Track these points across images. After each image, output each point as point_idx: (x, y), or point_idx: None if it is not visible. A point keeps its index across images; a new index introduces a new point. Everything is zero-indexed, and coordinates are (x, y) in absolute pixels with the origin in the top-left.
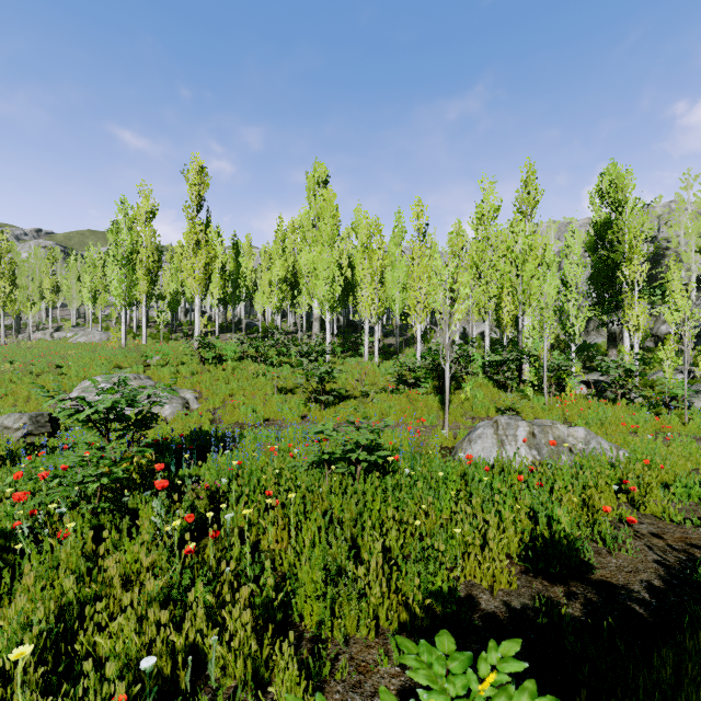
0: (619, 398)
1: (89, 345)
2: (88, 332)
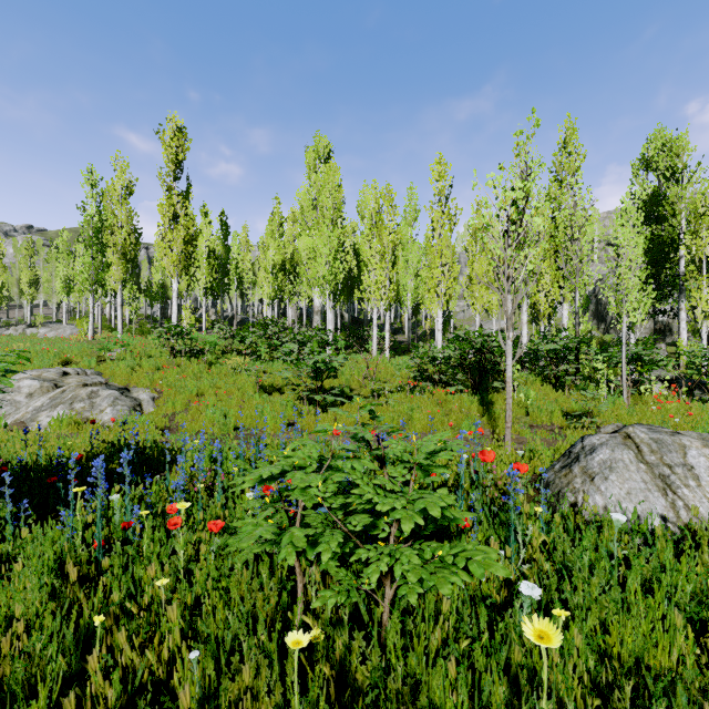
0: None
1: (55, 340)
2: (58, 326)
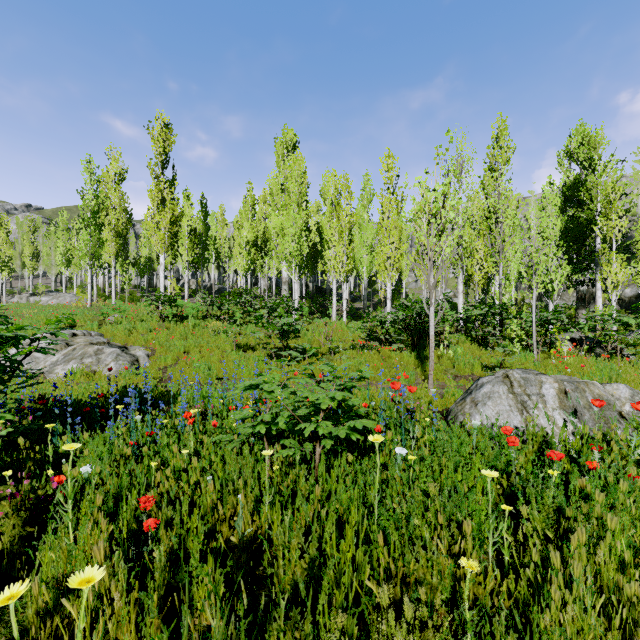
0: (618, 354)
1: (57, 307)
2: (59, 295)
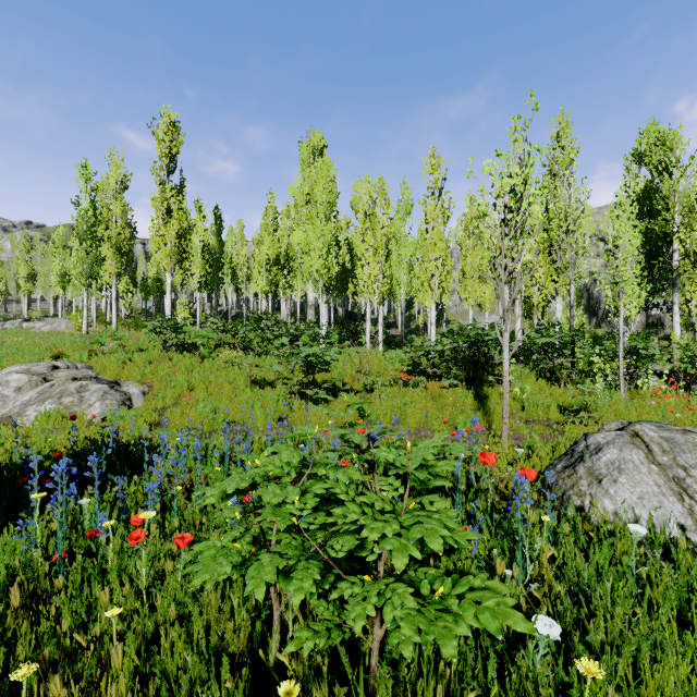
0: None
1: (50, 334)
2: (53, 320)
